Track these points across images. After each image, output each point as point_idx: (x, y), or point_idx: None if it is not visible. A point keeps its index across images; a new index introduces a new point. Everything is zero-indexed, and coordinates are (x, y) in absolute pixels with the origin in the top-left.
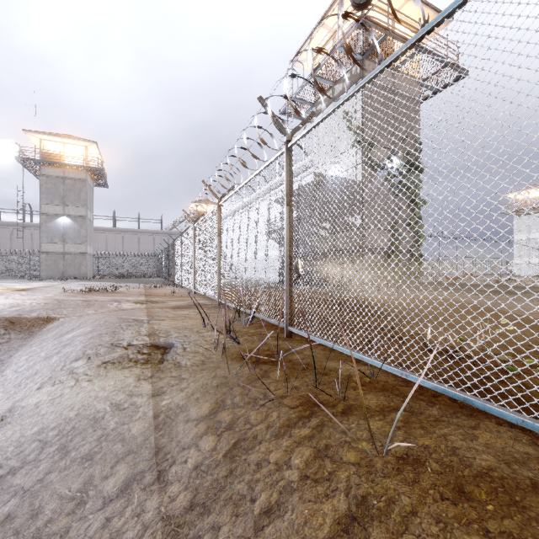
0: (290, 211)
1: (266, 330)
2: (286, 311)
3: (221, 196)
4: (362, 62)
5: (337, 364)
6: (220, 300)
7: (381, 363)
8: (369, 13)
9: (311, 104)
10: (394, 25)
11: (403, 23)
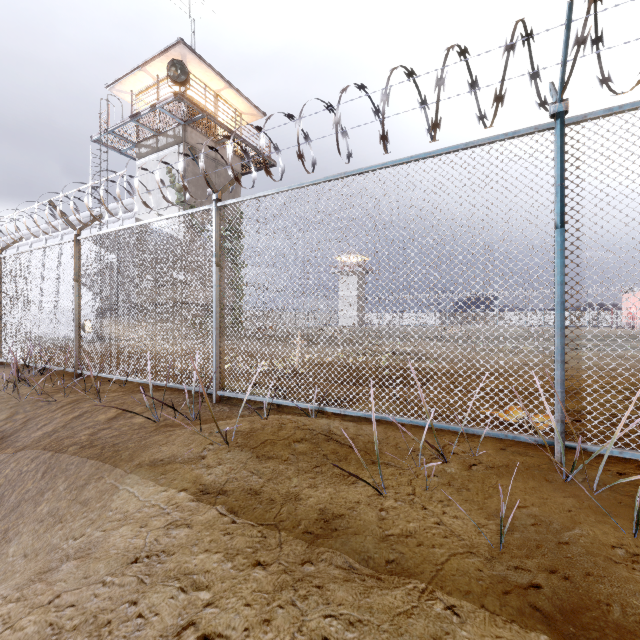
0: (79, 286)
1: (58, 377)
2: (76, 359)
3: (2, 248)
4: (185, 128)
5: (107, 385)
6: (1, 359)
7: (127, 378)
8: (193, 81)
9: (133, 143)
10: (217, 102)
11: (226, 102)
